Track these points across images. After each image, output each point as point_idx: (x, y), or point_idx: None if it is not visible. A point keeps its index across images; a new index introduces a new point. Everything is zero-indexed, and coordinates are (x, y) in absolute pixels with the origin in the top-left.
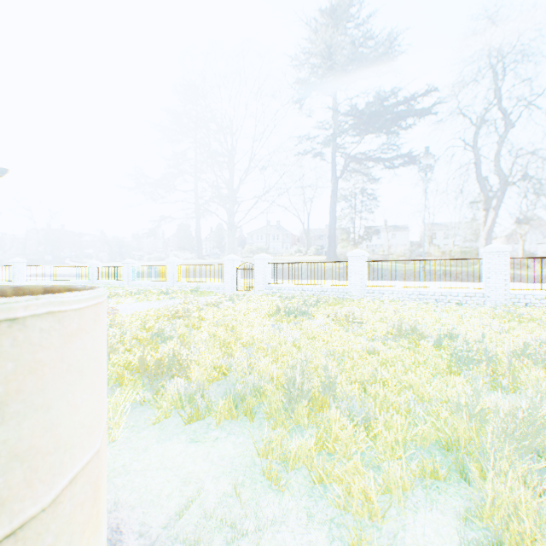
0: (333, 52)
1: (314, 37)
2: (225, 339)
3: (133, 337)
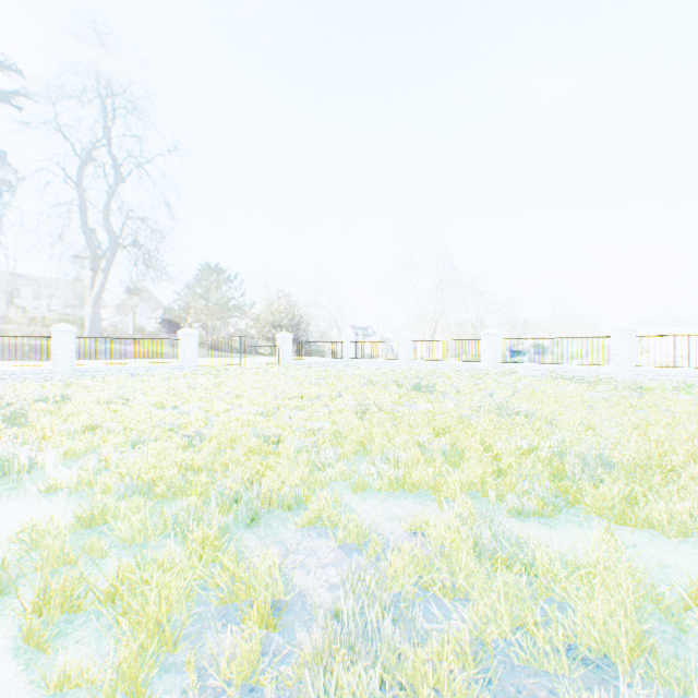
0: None
1: None
2: None
3: None
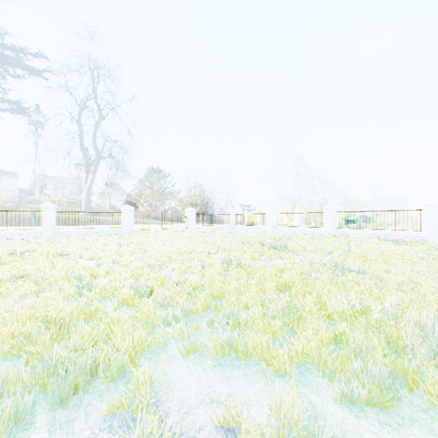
0: None
1: None
2: None
3: None
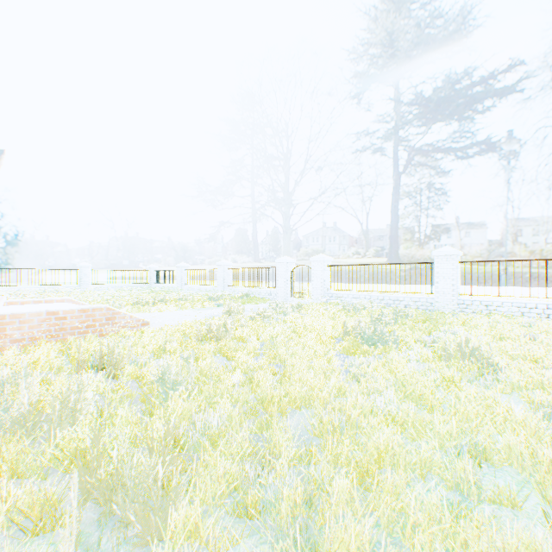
0: (398, 29)
1: (376, 17)
2: (265, 393)
3: (137, 373)
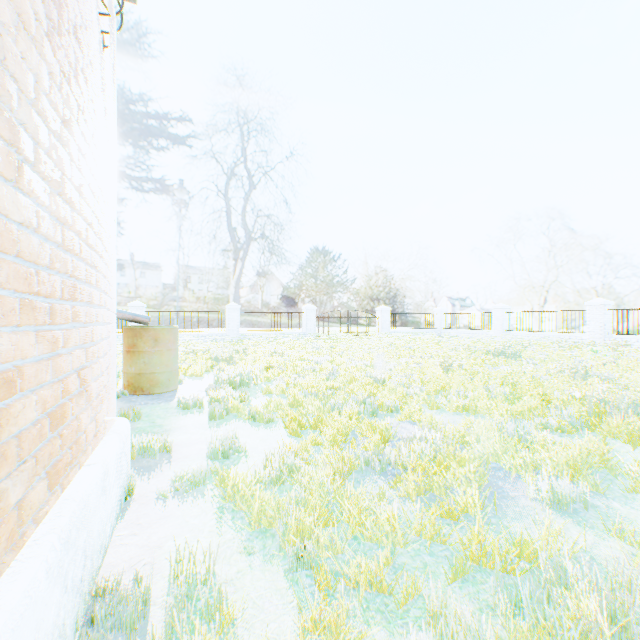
0: None
1: None
2: None
3: None
